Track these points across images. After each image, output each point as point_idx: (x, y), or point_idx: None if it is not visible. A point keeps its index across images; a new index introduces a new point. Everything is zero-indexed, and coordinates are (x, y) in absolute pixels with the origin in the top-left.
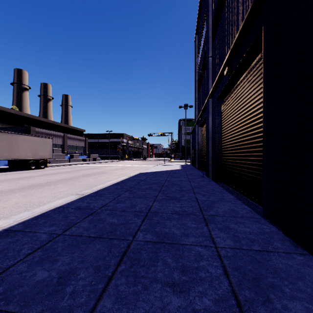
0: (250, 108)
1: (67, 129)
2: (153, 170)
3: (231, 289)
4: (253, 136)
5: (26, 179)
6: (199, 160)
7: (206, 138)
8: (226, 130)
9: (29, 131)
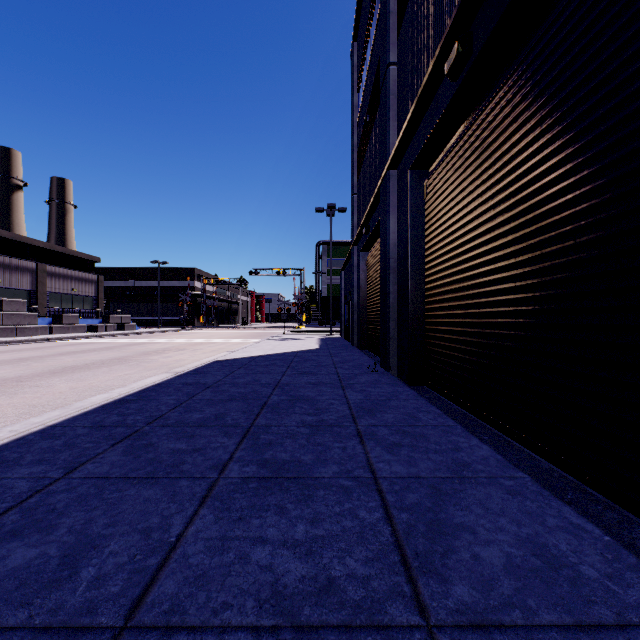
0: (537, 159)
1: (52, 254)
2: (252, 354)
3: None
4: (553, 247)
5: None
6: (362, 327)
7: (382, 271)
8: (440, 246)
9: None
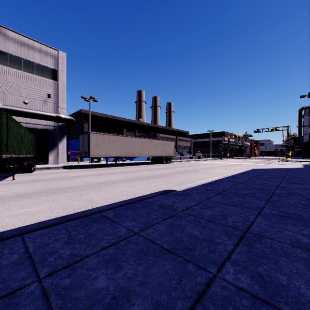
0: None
1: (176, 132)
2: (268, 167)
3: None
4: None
5: (170, 168)
6: None
7: None
8: None
9: (156, 136)
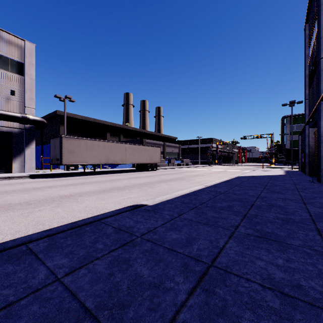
0: None
1: (164, 138)
2: (252, 175)
3: (311, 218)
4: None
5: (154, 176)
6: (311, 165)
7: (317, 142)
8: None
9: (142, 142)
